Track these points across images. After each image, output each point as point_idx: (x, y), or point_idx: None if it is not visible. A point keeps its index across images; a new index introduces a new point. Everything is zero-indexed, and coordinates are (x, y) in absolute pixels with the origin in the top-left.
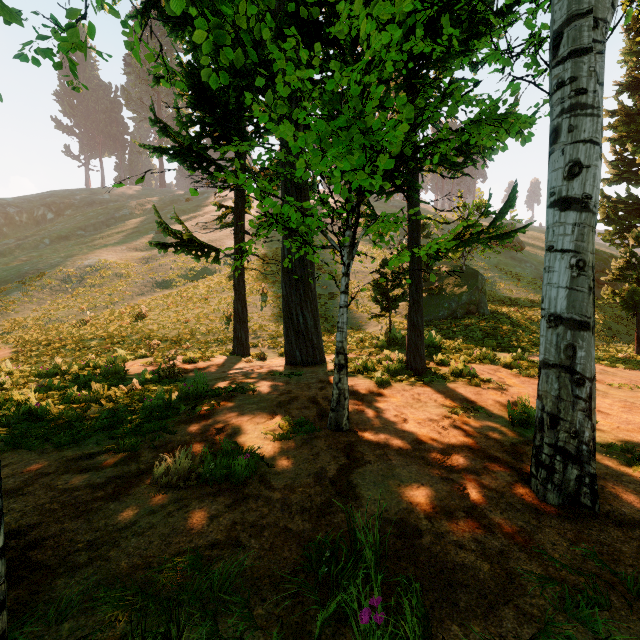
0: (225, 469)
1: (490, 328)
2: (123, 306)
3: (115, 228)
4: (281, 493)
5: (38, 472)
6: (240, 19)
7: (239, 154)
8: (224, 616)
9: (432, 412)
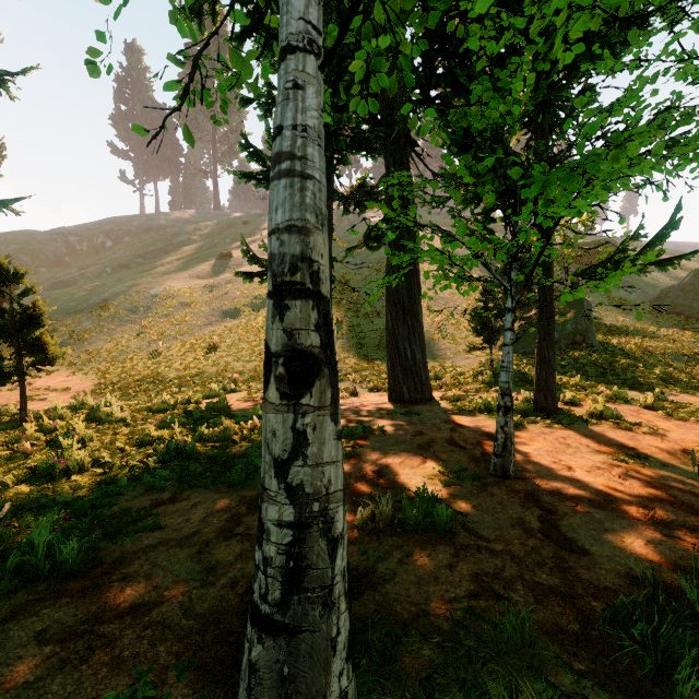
0: (425, 516)
1: (606, 362)
2: (192, 337)
3: (174, 255)
4: (499, 544)
5: (233, 512)
6: (404, 45)
7: (327, 176)
8: (547, 669)
9: (593, 459)
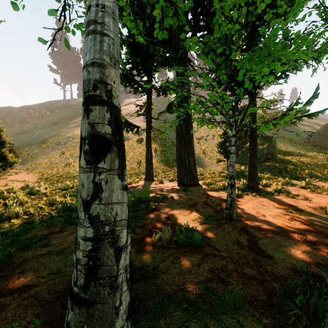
0: (188, 239)
1: (282, 167)
2: None
3: (79, 118)
4: (225, 253)
5: None
6: (180, 1)
7: (149, 78)
8: (247, 322)
9: (276, 211)
